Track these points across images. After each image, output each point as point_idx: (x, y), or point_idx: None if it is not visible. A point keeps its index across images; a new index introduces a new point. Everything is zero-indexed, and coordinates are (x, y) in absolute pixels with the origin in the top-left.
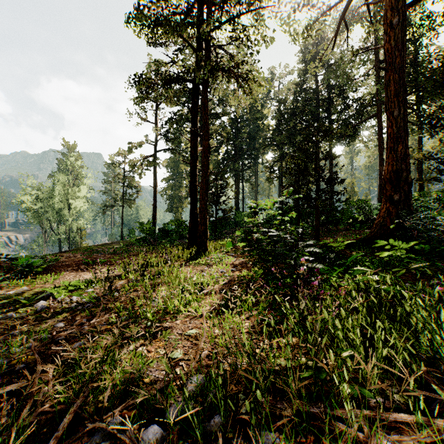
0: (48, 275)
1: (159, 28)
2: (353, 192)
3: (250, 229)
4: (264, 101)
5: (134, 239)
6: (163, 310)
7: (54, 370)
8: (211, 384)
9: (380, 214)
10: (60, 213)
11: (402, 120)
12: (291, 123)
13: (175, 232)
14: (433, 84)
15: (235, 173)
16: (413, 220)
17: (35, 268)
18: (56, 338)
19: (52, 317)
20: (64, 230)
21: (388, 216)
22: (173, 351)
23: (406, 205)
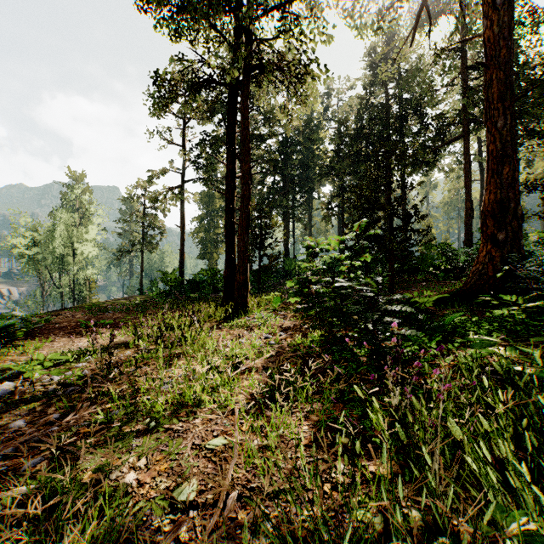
0: (29, 342)
1: (185, 17)
2: (430, 235)
3: (307, 279)
4: (320, 121)
5: (155, 293)
6: (177, 400)
7: None
8: None
9: (478, 259)
10: (63, 260)
11: (508, 133)
12: (355, 147)
13: (207, 284)
14: None
15: (284, 211)
16: (528, 267)
17: (12, 332)
18: (0, 451)
19: (14, 408)
20: (67, 282)
21: (490, 262)
22: (181, 483)
23: (515, 246)
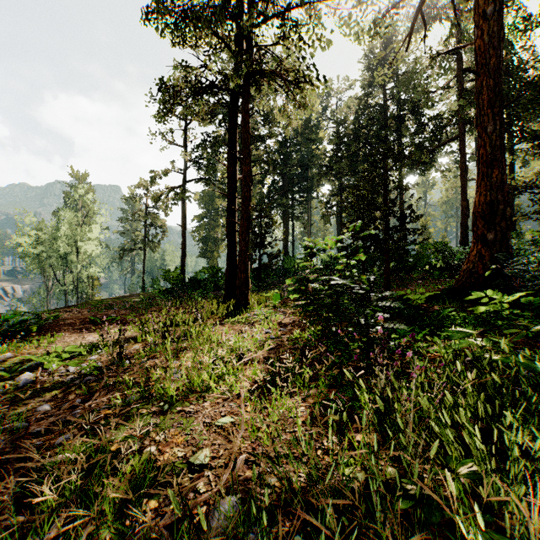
0: (41, 336)
1: (188, 24)
2: (427, 233)
3: (304, 277)
4: (319, 121)
5: (158, 291)
6: (187, 387)
7: (17, 483)
8: (251, 519)
9: (469, 258)
10: (67, 258)
11: (497, 138)
12: (353, 147)
13: (208, 282)
14: (536, 92)
15: (283, 210)
16: (514, 266)
17: (25, 327)
18: (34, 429)
19: (37, 395)
20: (71, 280)
21: (480, 261)
22: (196, 452)
23: (503, 246)
